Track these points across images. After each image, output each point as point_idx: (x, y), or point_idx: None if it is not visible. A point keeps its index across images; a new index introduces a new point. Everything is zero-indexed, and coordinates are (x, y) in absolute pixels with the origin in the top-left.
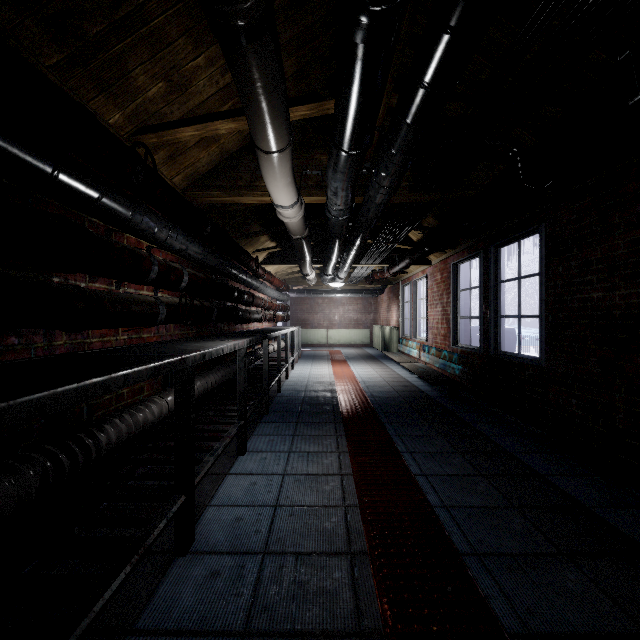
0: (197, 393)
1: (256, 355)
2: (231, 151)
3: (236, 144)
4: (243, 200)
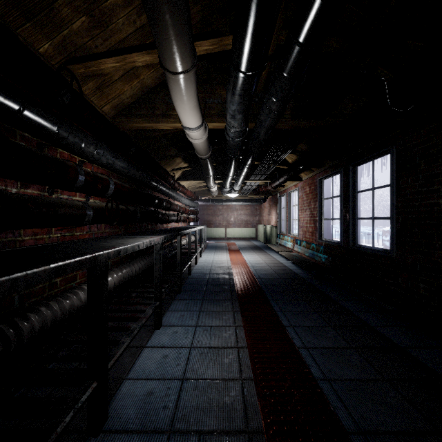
0: (122, 279)
1: (173, 247)
2: (150, 87)
3: (154, 81)
4: (160, 126)
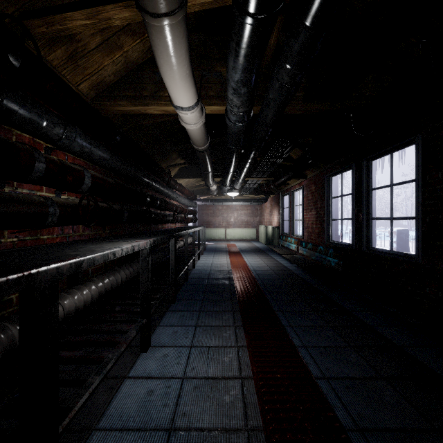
0: (103, 290)
1: (169, 249)
2: (136, 63)
3: (140, 55)
4: (148, 110)
